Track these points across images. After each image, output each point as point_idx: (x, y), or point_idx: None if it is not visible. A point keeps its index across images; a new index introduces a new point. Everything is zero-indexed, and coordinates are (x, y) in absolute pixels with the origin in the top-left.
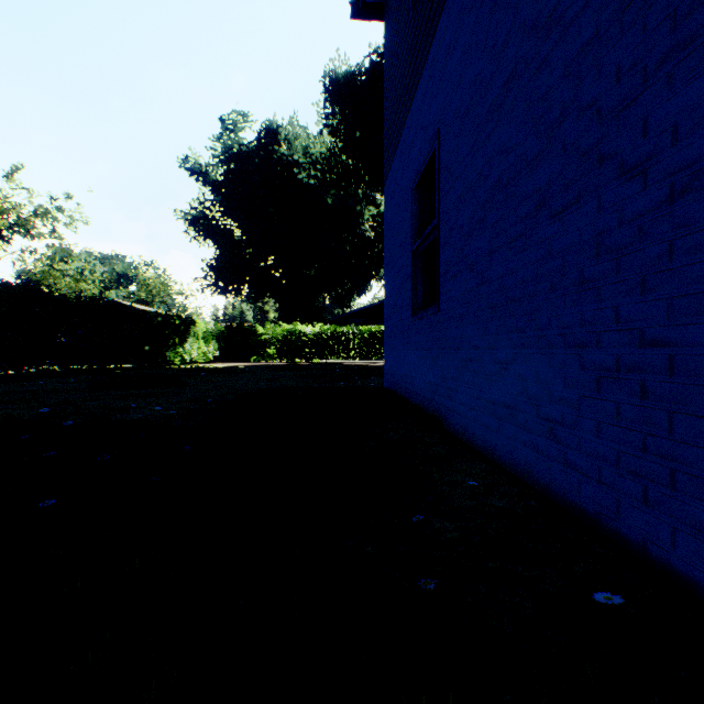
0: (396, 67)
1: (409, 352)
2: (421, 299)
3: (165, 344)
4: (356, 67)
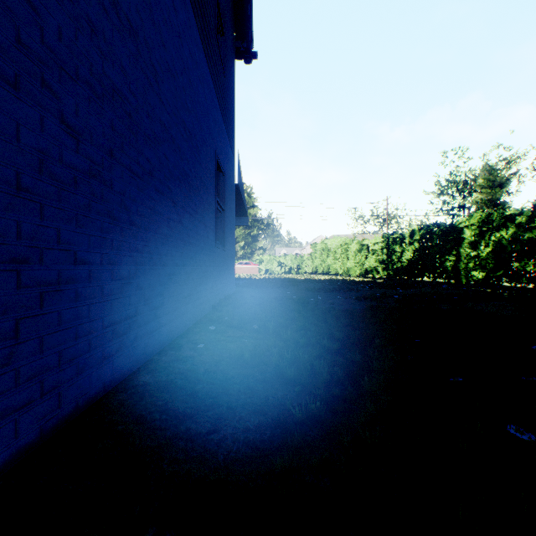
0: None
1: None
2: None
3: None
4: None
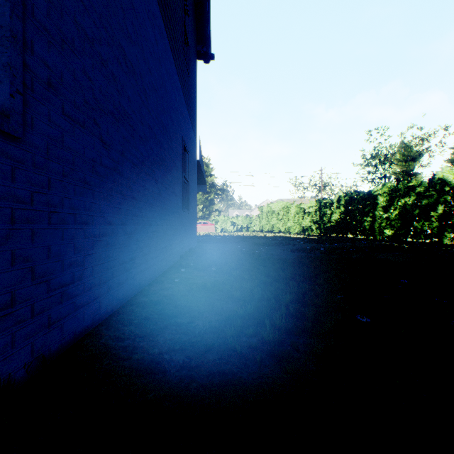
0: None
1: None
2: None
3: None
4: None
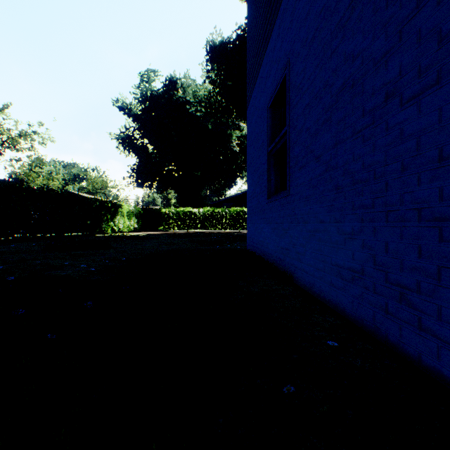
0: (255, 25)
1: (265, 225)
2: (274, 187)
3: (101, 220)
4: (227, 38)
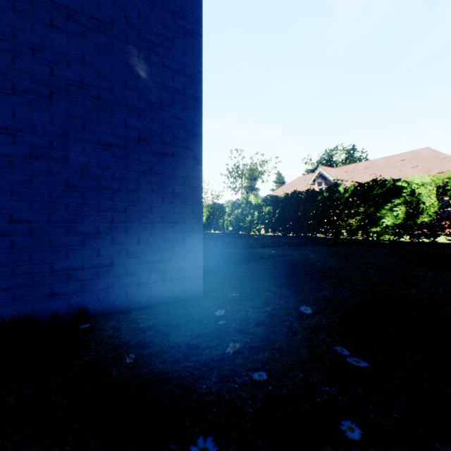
0: None
1: None
2: None
3: None
4: None
